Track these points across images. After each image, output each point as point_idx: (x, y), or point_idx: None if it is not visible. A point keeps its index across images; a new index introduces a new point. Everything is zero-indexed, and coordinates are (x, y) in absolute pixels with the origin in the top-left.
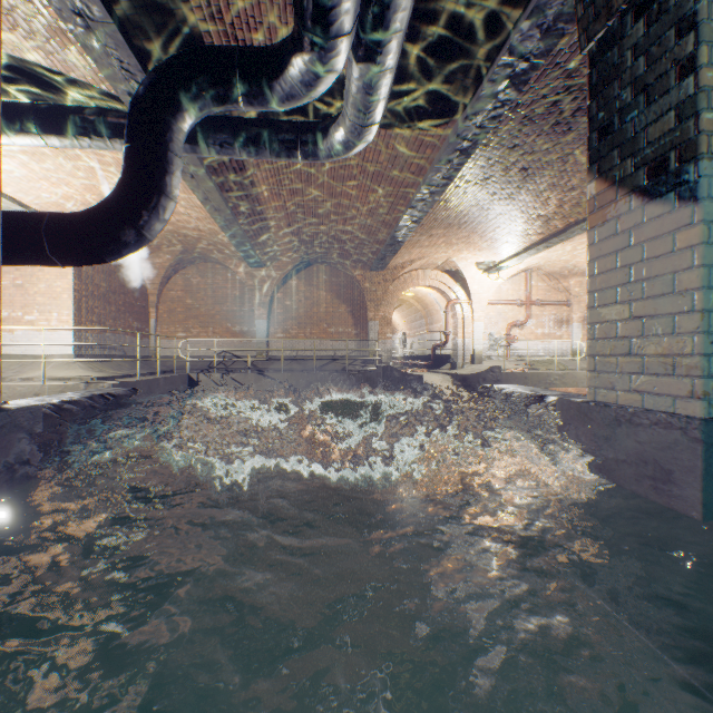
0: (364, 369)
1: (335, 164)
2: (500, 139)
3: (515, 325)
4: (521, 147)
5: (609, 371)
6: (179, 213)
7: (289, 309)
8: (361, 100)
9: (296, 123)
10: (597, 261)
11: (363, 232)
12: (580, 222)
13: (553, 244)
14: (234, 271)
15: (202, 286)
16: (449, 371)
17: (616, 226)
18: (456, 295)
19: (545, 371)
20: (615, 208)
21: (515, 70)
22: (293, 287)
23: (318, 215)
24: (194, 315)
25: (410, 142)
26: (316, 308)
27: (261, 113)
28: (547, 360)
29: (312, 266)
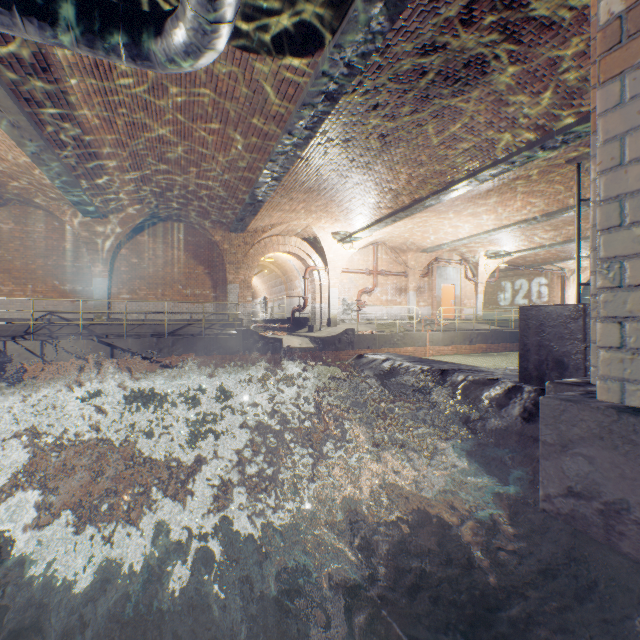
0: (223, 333)
1: (182, 90)
2: (366, 92)
3: (364, 292)
4: (384, 108)
5: None
6: None
7: (136, 267)
8: None
9: (117, 5)
10: (632, 135)
11: (221, 186)
12: (424, 199)
13: (399, 219)
14: (62, 218)
15: (16, 234)
16: (308, 334)
17: None
18: (314, 262)
19: (390, 333)
20: None
21: None
22: (142, 244)
23: (165, 159)
24: (4, 269)
25: (271, 73)
26: (170, 267)
27: None
28: (390, 323)
29: (165, 222)
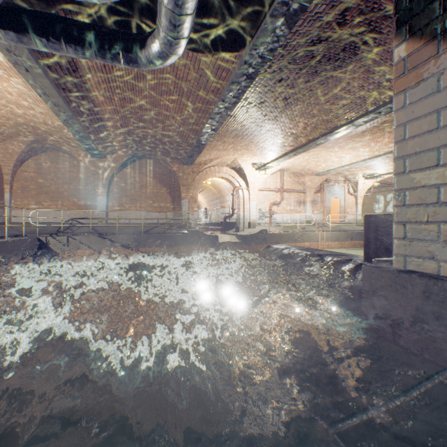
0: (179, 232)
1: (155, 77)
2: (273, 72)
3: (274, 204)
4: (286, 81)
5: (428, 239)
6: (24, 106)
7: (123, 189)
8: (172, 12)
9: (119, 31)
10: (409, 124)
11: (177, 135)
12: (316, 139)
13: (298, 153)
14: (79, 159)
15: (52, 170)
16: (235, 233)
17: (438, 83)
18: (239, 184)
19: (292, 232)
20: (436, 64)
21: (289, 9)
22: (127, 174)
23: (143, 119)
24: (45, 192)
25: (211, 64)
26: (144, 189)
27: (87, 18)
28: (293, 225)
29: (141, 159)
